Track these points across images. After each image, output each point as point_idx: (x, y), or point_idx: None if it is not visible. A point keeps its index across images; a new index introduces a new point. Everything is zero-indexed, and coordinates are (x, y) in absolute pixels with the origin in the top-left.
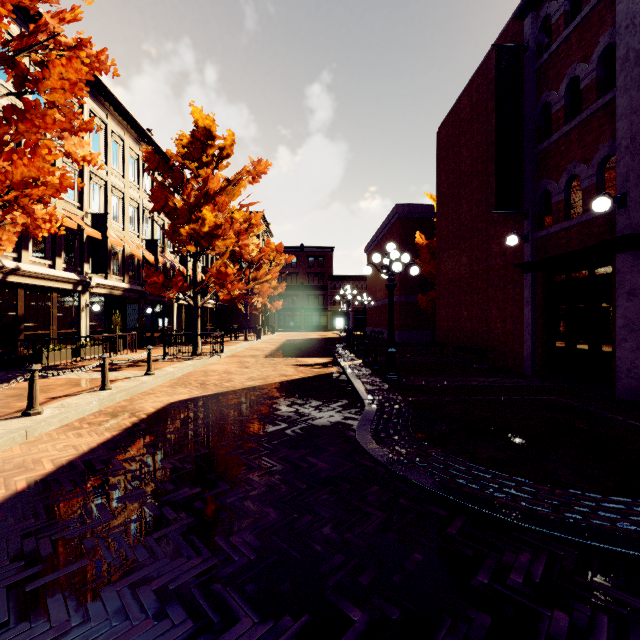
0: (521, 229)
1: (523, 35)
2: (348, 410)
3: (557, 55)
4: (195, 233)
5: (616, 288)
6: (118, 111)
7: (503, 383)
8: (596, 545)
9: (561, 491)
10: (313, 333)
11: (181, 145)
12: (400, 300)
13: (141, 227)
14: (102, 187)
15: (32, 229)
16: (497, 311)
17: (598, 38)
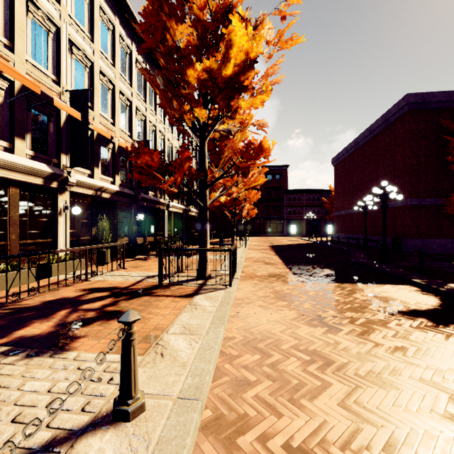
0: None
1: None
2: None
3: None
4: (210, 80)
5: None
6: None
7: None
8: None
9: None
10: (279, 238)
11: None
12: (411, 204)
13: (133, 127)
14: (87, 68)
15: None
16: None
17: None
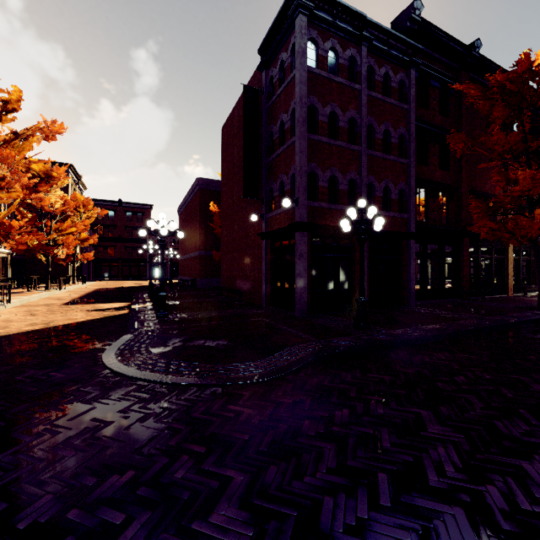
0: (261, 210)
1: (262, 82)
2: (112, 339)
3: (276, 104)
4: None
5: (295, 252)
6: None
7: (241, 312)
8: (201, 384)
9: (210, 365)
10: (129, 282)
11: None
12: (201, 254)
13: None
14: None
15: None
16: (251, 264)
17: (291, 102)
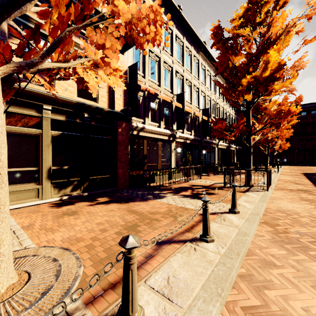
0: None
1: None
2: None
3: None
4: (254, 80)
5: None
6: (189, 33)
7: None
8: None
9: None
10: (314, 168)
11: (237, 19)
12: None
13: (199, 102)
14: (181, 80)
15: (136, 36)
16: None
17: None
